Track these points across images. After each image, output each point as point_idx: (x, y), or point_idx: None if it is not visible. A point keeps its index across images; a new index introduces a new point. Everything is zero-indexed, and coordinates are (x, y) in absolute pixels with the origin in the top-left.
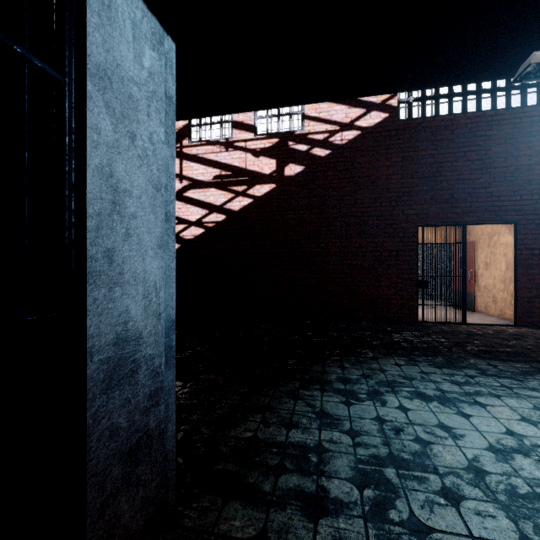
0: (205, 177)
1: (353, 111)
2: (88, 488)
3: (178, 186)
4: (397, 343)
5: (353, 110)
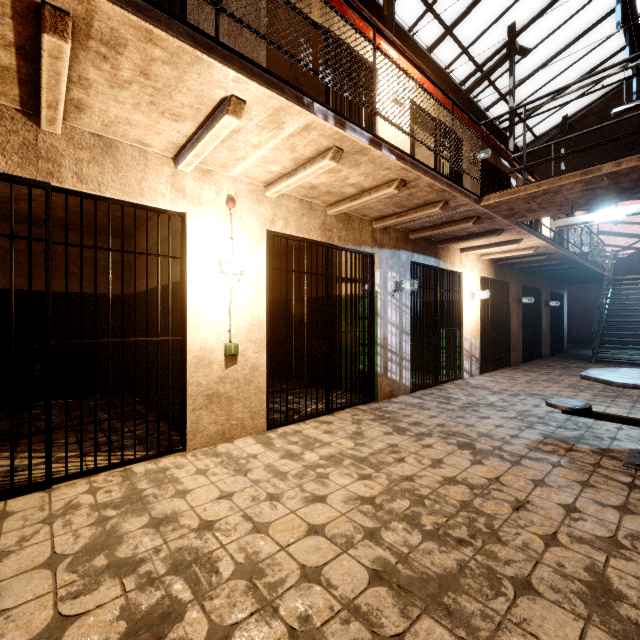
0: None
1: (631, 240)
2: (563, 339)
3: None
4: None
5: (630, 240)
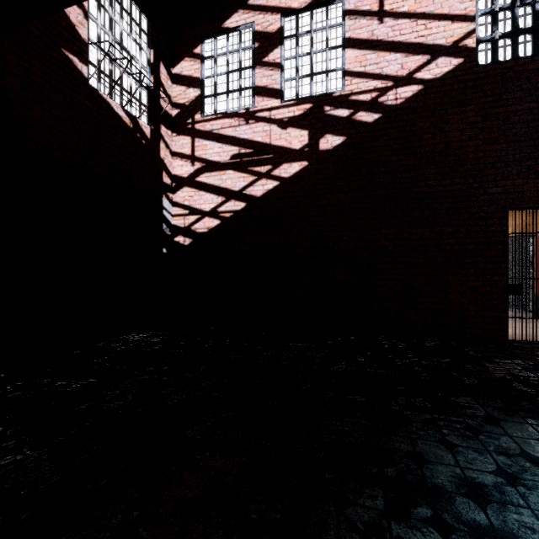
0: (221, 157)
1: (412, 60)
2: None
3: (189, 170)
4: (507, 384)
5: (411, 59)
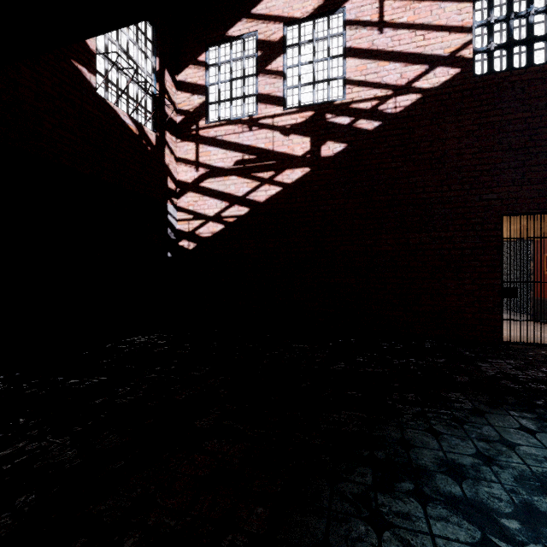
0: (225, 163)
1: (411, 69)
2: None
3: (194, 175)
4: (497, 381)
5: (410, 68)
